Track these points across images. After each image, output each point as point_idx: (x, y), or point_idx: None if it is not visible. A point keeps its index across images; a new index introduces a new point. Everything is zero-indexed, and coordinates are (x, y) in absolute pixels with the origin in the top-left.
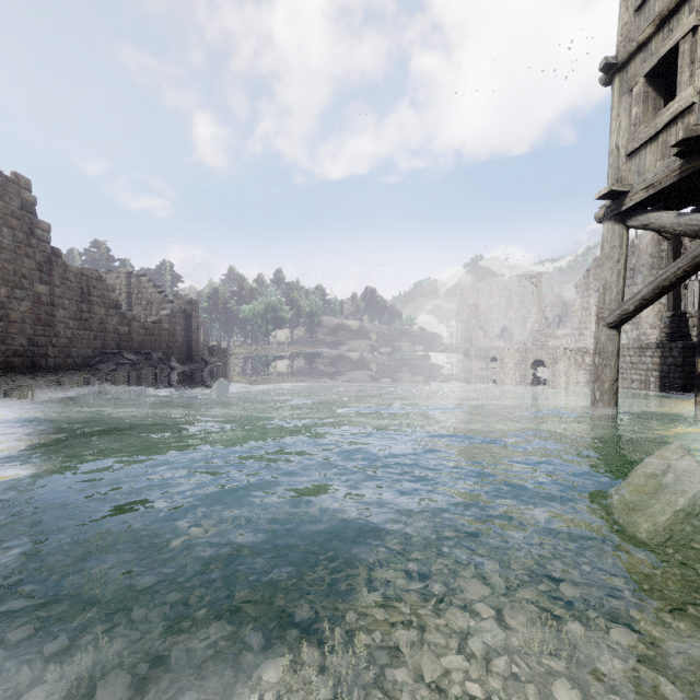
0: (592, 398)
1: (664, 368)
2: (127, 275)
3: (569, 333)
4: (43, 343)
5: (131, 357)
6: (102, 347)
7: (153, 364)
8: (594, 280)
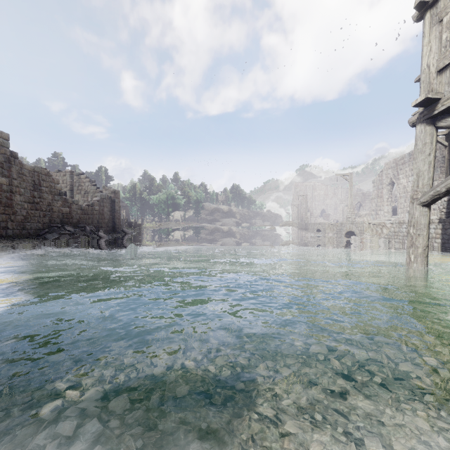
0: (407, 260)
1: (445, 236)
2: (70, 173)
3: (368, 213)
4: (3, 219)
5: (71, 229)
6: (49, 222)
7: (87, 234)
8: (386, 177)
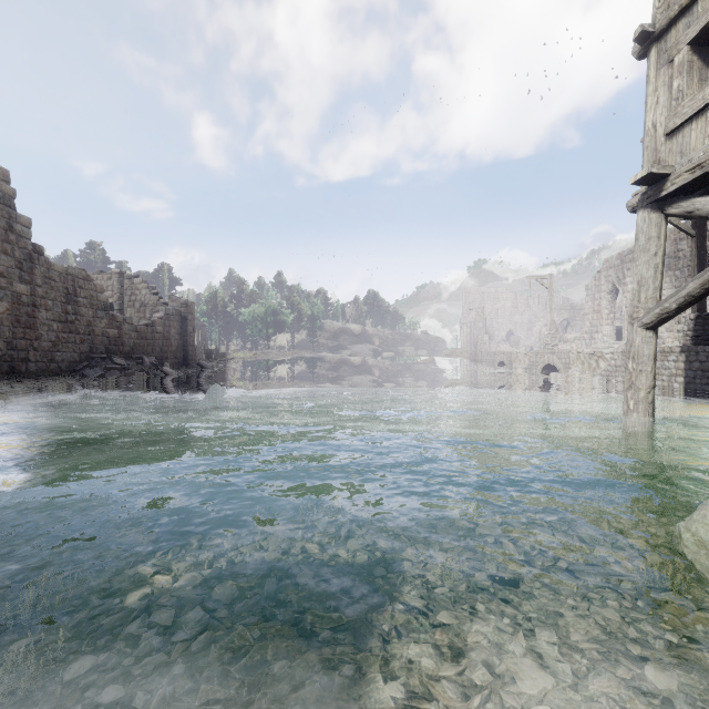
0: (624, 408)
1: (689, 373)
2: (119, 275)
3: (579, 336)
4: (23, 347)
5: (121, 361)
6: (89, 351)
7: (145, 369)
8: (606, 282)
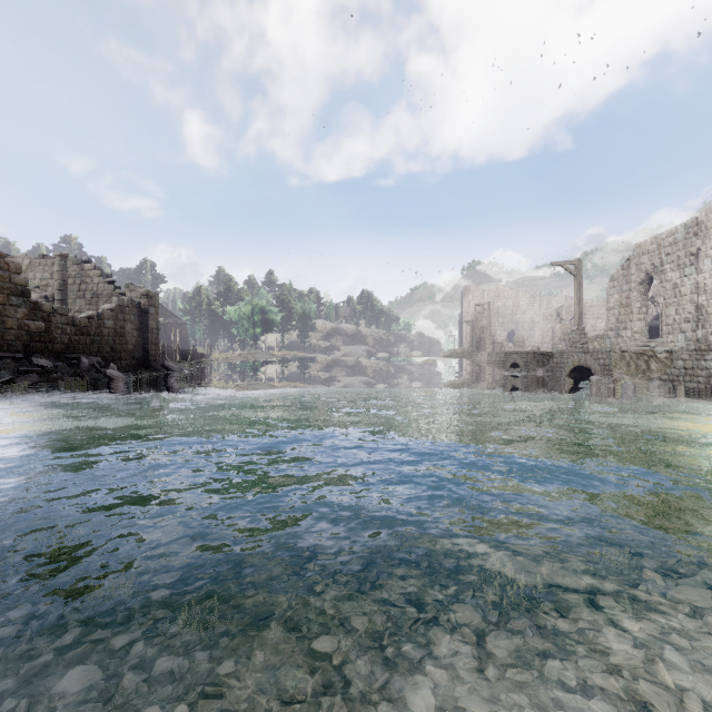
0: None
1: None
2: (60, 258)
3: (602, 334)
4: None
5: (45, 362)
6: None
7: (81, 373)
8: (637, 271)
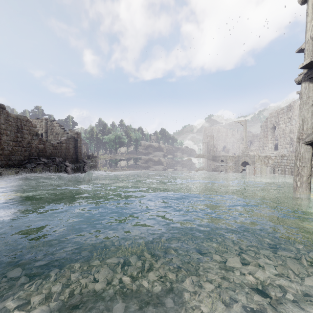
0: (294, 185)
1: None
2: (45, 120)
3: (257, 148)
4: None
5: (45, 160)
6: (29, 155)
7: (56, 164)
8: (270, 123)
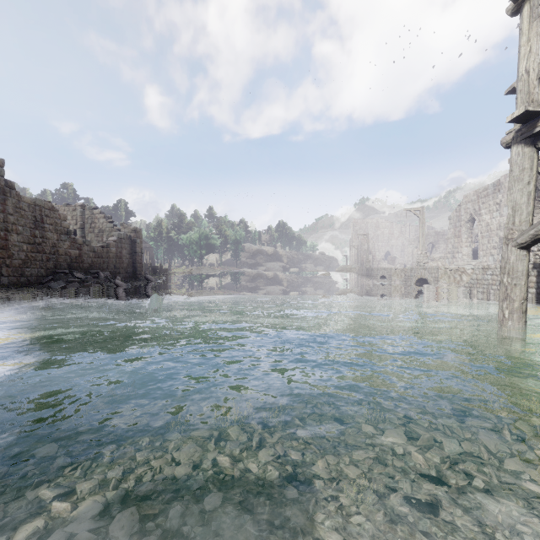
0: (500, 316)
1: None
2: (81, 207)
3: (443, 256)
4: None
5: (81, 275)
6: (54, 267)
7: (100, 282)
8: (465, 213)
